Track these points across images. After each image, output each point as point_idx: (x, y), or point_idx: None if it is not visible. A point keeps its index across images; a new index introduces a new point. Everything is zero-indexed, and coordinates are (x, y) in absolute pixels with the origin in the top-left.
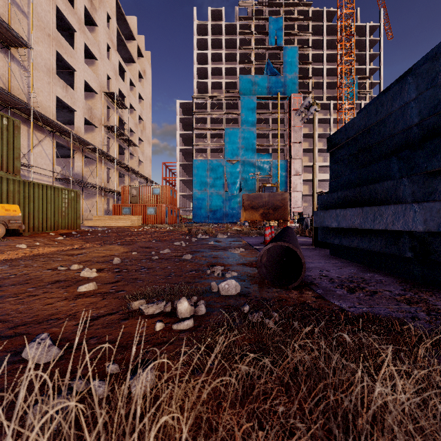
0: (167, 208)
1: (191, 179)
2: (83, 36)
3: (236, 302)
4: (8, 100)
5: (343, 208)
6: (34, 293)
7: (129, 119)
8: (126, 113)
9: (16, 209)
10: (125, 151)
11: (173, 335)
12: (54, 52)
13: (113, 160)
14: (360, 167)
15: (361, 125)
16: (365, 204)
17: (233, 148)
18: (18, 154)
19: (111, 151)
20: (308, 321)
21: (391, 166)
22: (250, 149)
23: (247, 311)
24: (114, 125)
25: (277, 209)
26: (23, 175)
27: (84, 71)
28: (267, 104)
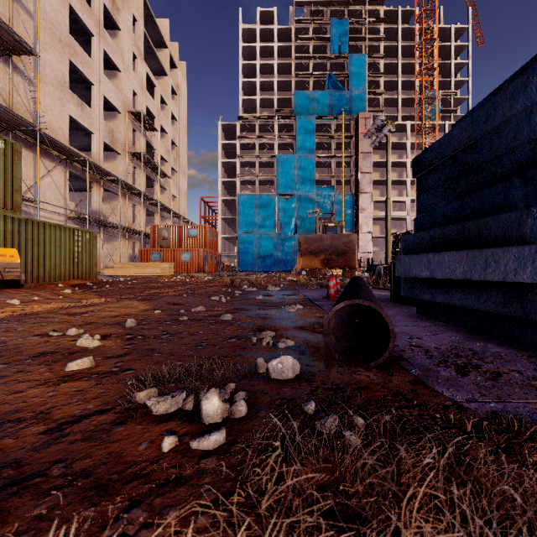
0: (206, 253)
1: (235, 218)
2: (103, 43)
3: (294, 392)
4: (9, 119)
5: (437, 252)
6: (3, 372)
7: (159, 144)
8: (156, 137)
9: (14, 254)
10: (154, 184)
11: (188, 467)
12: (66, 62)
13: (139, 195)
14: (461, 196)
15: (463, 138)
16: (471, 245)
17: (287, 180)
18: (19, 186)
19: (137, 184)
20: (411, 431)
21: (511, 192)
22: (308, 180)
23: (314, 416)
24: (141, 151)
25: (342, 254)
26: (28, 212)
27: (104, 85)
28: (328, 125)
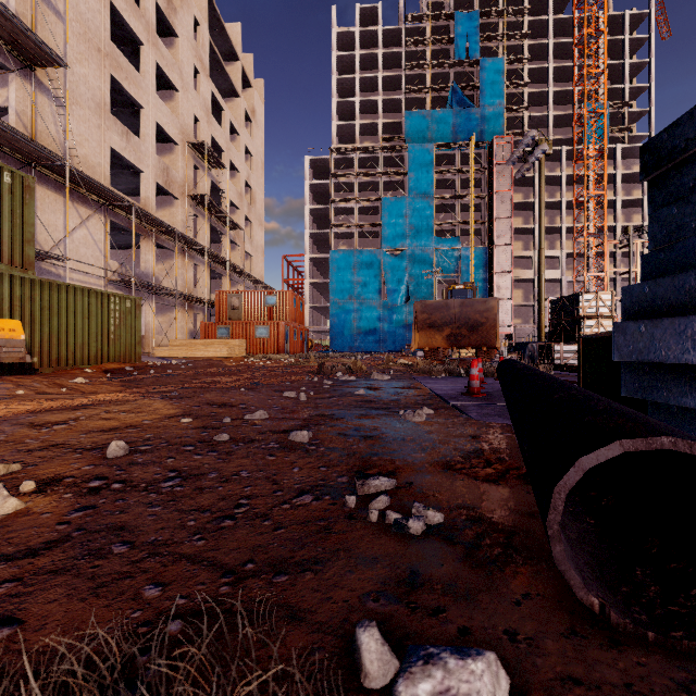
0: (288, 328)
1: (327, 282)
2: (155, 53)
3: None
4: (30, 152)
5: None
6: None
7: (229, 186)
8: (224, 176)
9: (16, 327)
10: (222, 238)
11: None
12: (107, 77)
13: (203, 252)
14: None
15: None
16: None
17: (396, 230)
18: (32, 235)
19: (200, 238)
20: None
21: None
22: (424, 230)
23: None
24: (204, 194)
25: (475, 327)
26: (57, 274)
27: (156, 108)
28: (451, 156)
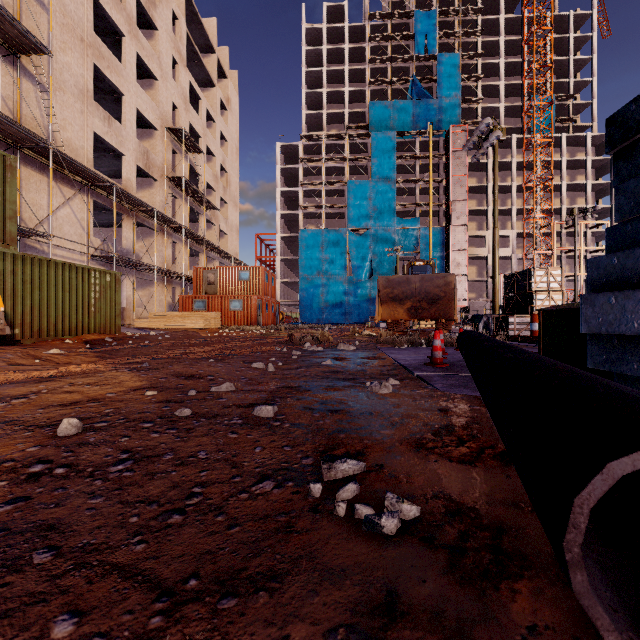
0: (261, 301)
1: (297, 259)
2: (135, 44)
3: None
4: (15, 134)
5: None
6: None
7: (205, 170)
8: (201, 160)
9: None
10: (199, 218)
11: None
12: (89, 66)
13: (180, 230)
14: None
15: None
16: None
17: (361, 211)
18: (13, 212)
19: (178, 217)
20: None
21: None
22: (386, 212)
23: None
24: (182, 176)
25: (435, 301)
26: (41, 250)
27: (137, 95)
28: (411, 143)
